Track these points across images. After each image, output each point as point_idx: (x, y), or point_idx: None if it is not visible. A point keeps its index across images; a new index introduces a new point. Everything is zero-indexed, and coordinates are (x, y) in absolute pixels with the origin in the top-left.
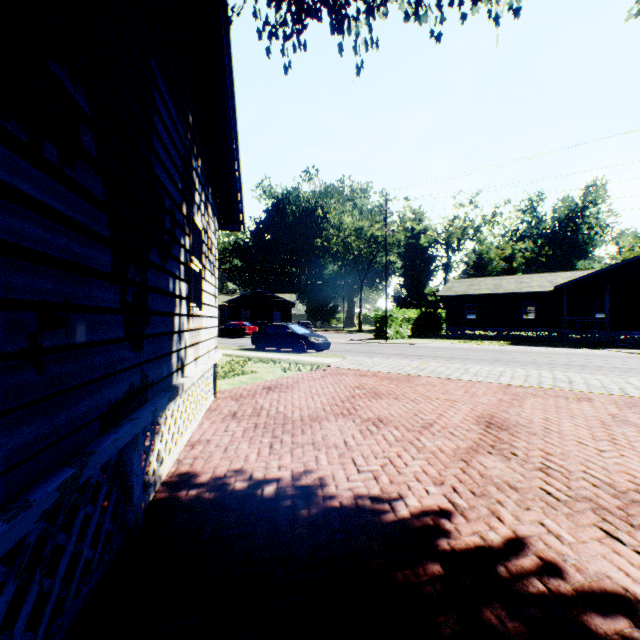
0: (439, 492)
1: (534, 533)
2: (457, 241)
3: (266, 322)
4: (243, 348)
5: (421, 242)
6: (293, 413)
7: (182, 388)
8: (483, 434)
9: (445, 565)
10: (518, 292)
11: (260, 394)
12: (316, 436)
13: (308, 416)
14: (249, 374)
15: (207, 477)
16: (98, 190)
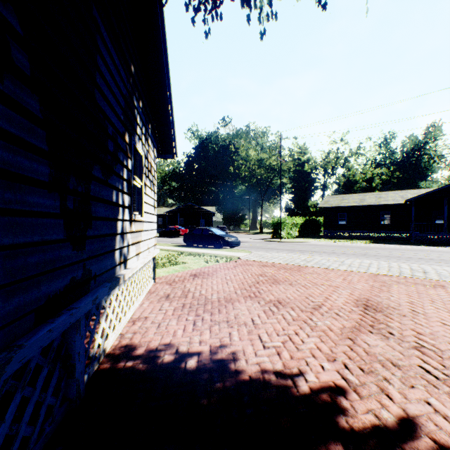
0: (333, 368)
1: (423, 412)
2: (331, 168)
3: (194, 226)
4: (177, 245)
5: (305, 169)
6: (212, 295)
7: (123, 278)
8: (362, 315)
9: (346, 446)
10: (377, 204)
11: (188, 280)
12: (230, 315)
13: (223, 298)
14: (181, 264)
15: (142, 350)
16: (33, 106)
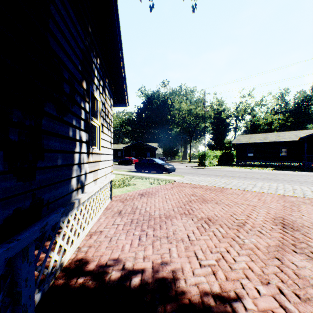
0: (268, 293)
1: None
2: (241, 115)
3: (143, 157)
4: (130, 171)
5: (222, 116)
6: (155, 212)
7: (78, 202)
8: (283, 233)
9: None
10: (277, 141)
11: (136, 198)
12: (169, 231)
13: (164, 215)
14: (132, 185)
15: (93, 265)
16: None
